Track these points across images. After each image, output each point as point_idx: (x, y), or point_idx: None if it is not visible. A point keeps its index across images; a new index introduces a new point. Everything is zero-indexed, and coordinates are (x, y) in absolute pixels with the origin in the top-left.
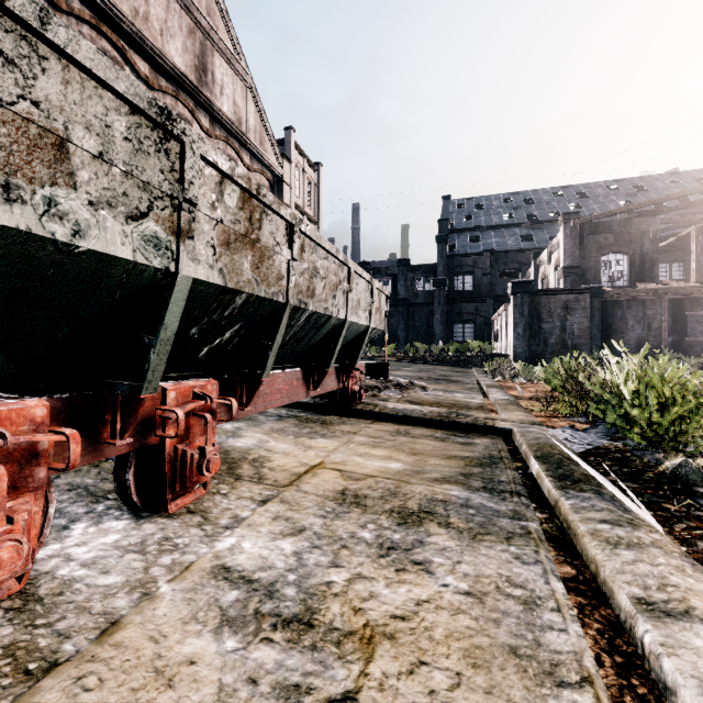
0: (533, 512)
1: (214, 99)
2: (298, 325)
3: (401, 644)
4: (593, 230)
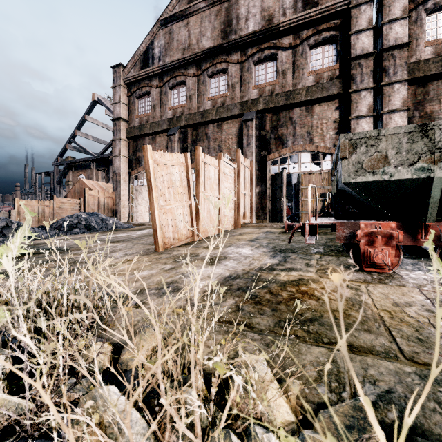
0: None
1: None
2: None
3: None
4: None
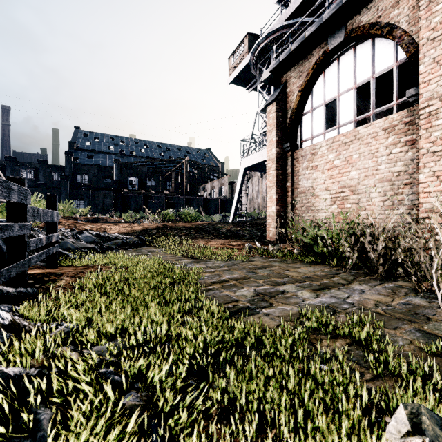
0: None
1: None
2: None
3: None
4: (126, 167)
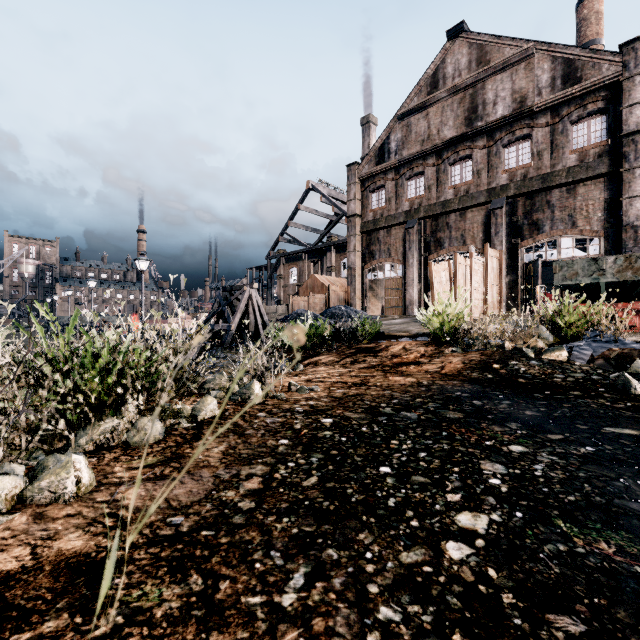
0: None
1: None
2: None
3: None
4: None
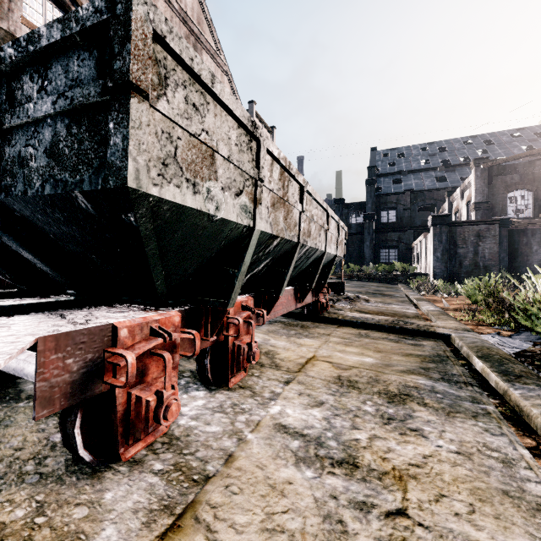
0: (487, 398)
1: None
2: (298, 257)
3: (423, 482)
4: (501, 171)
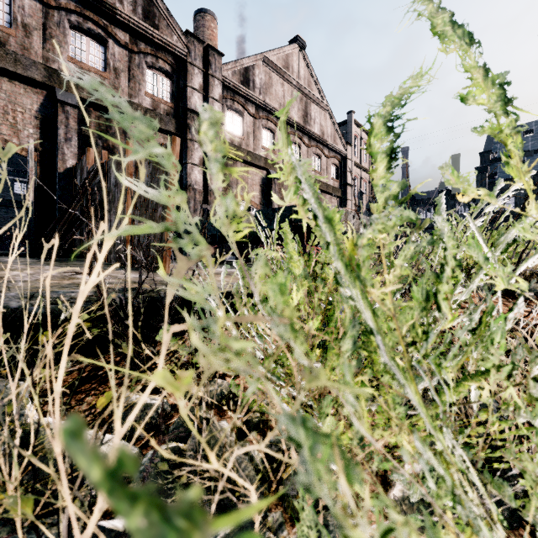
0: None
1: (311, 128)
2: None
3: None
4: None
